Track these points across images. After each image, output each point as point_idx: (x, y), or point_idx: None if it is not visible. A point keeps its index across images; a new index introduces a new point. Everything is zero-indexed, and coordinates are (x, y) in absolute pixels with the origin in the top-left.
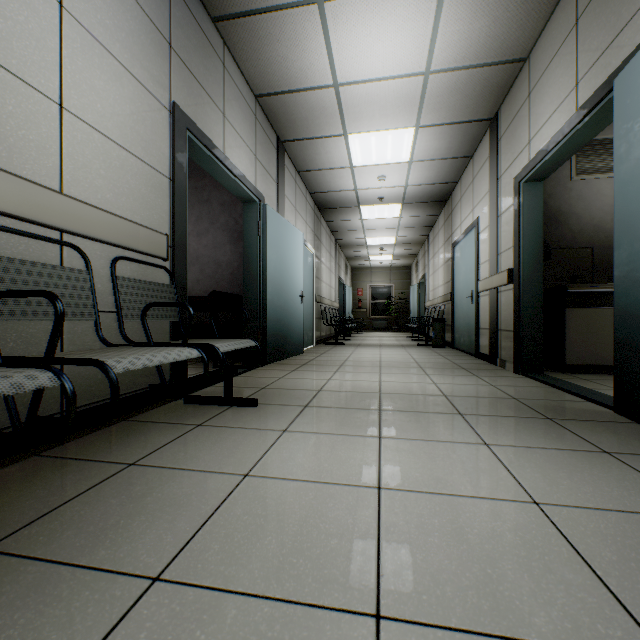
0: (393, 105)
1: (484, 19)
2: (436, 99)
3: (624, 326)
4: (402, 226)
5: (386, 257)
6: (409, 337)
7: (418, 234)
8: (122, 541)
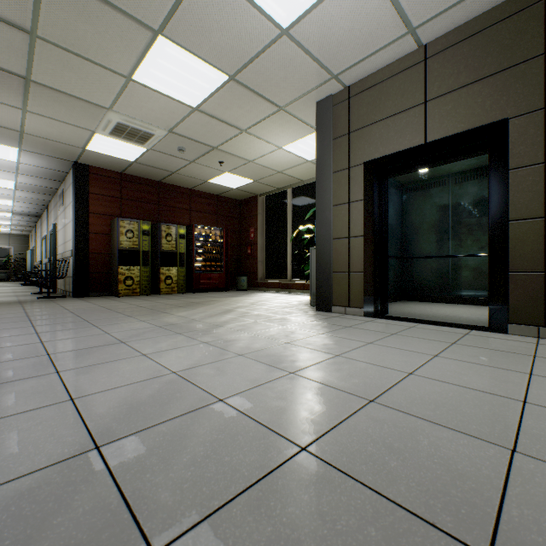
0: (1, 196)
1: (32, 195)
2: (21, 199)
3: None
4: (15, 219)
5: (5, 229)
6: (22, 283)
7: (29, 223)
8: None
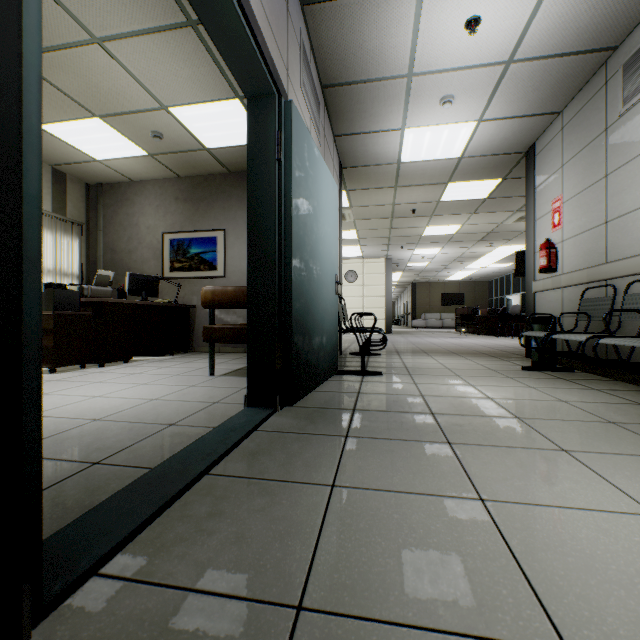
0: None
1: None
2: None
3: (298, 326)
4: None
5: None
6: None
7: None
8: (531, 379)
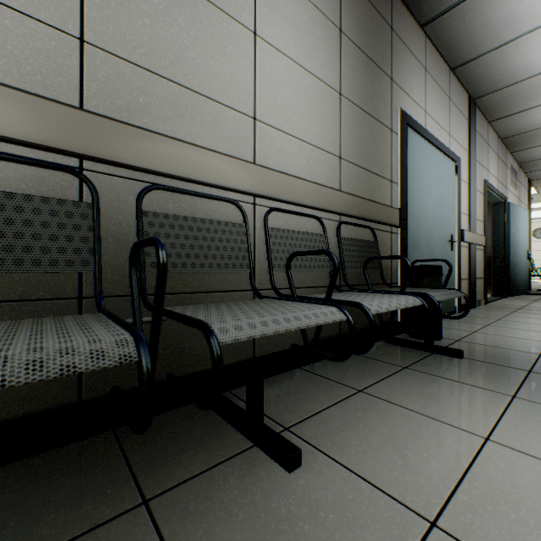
0: None
1: (536, 120)
2: None
3: (511, 272)
4: None
5: None
6: None
7: None
8: None
